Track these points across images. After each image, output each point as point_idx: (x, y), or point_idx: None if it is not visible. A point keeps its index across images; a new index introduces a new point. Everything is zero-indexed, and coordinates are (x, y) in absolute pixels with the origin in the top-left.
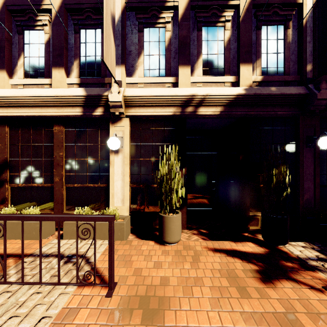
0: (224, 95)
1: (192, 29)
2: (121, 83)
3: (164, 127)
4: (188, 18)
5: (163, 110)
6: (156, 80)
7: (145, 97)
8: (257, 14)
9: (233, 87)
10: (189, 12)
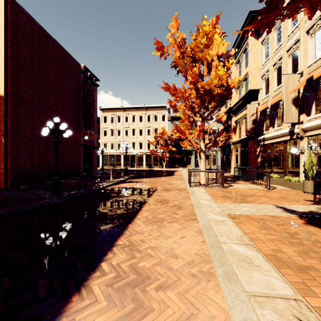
0: None
1: None
2: (303, 121)
3: None
4: None
5: (319, 130)
6: (319, 115)
7: (309, 127)
8: None
9: None
10: None
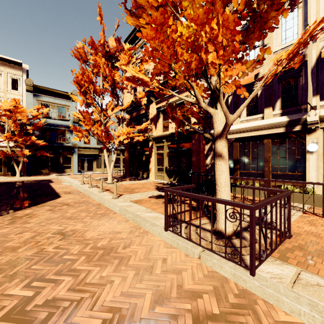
0: None
1: None
2: (316, 106)
3: None
4: None
5: None
6: None
7: None
8: None
9: None
10: None
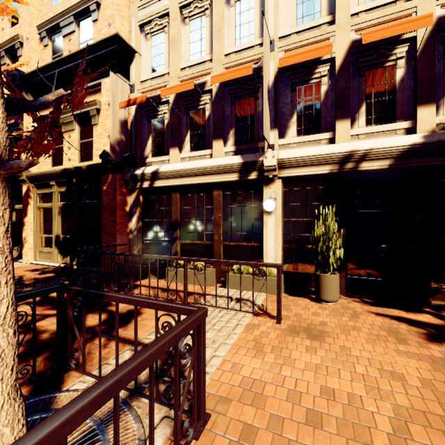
0: (394, 146)
1: (352, 77)
2: (274, 146)
3: (319, 186)
4: (347, 67)
5: (318, 168)
6: (310, 139)
7: (299, 158)
8: (443, 41)
9: (406, 135)
10: (348, 60)
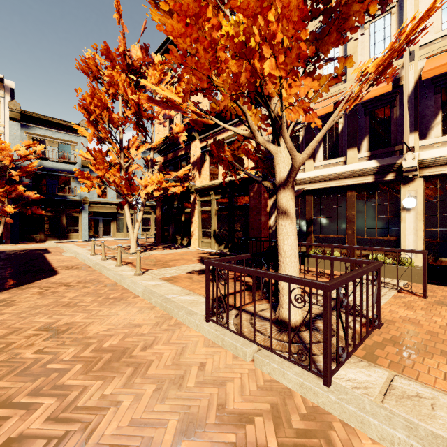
0: None
1: None
2: (414, 148)
3: None
4: None
5: None
6: None
7: (445, 157)
8: None
9: None
10: None
